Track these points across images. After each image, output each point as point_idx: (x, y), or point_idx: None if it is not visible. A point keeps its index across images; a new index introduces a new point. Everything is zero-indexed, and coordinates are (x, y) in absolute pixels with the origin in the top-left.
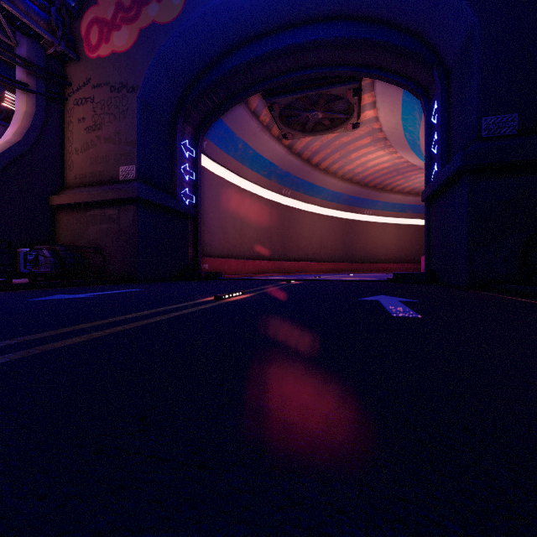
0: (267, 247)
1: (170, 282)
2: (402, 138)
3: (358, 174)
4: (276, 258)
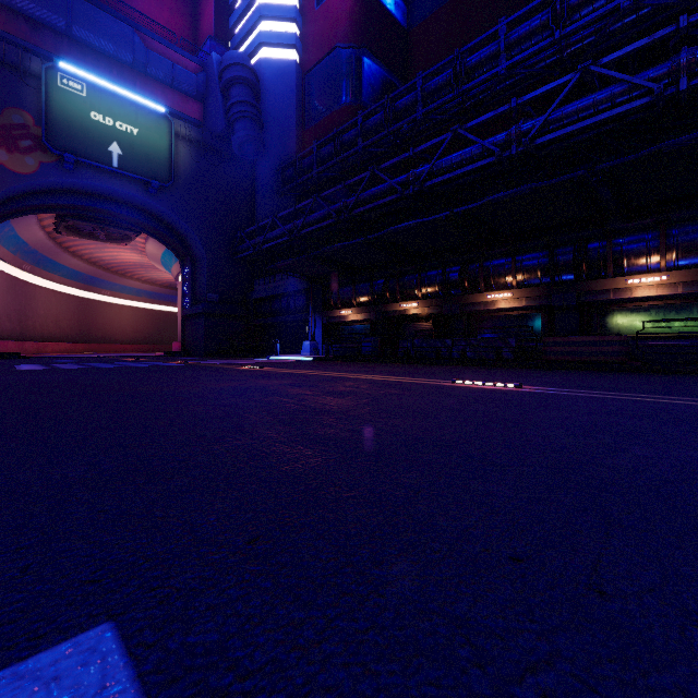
0: (7, 325)
1: (18, 359)
2: (159, 259)
3: (105, 261)
4: (15, 337)
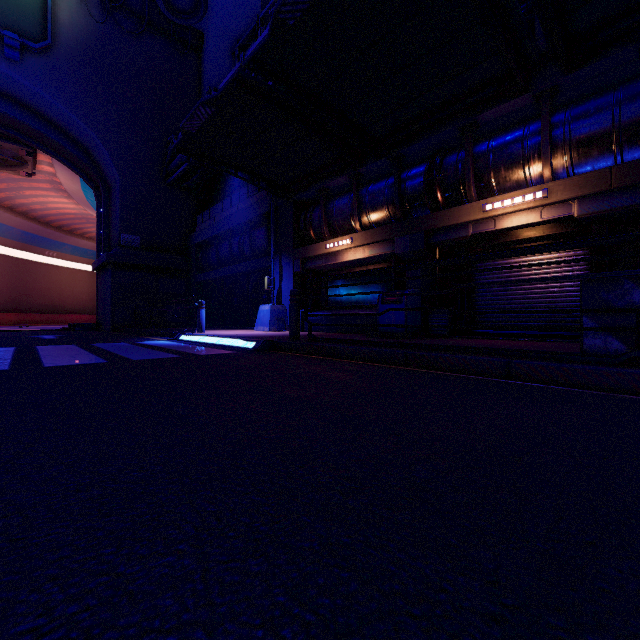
0: None
1: None
2: (85, 200)
3: (36, 211)
4: None
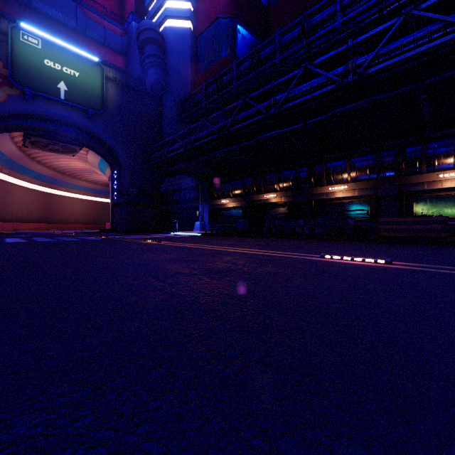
0: None
1: None
2: (97, 166)
3: (61, 167)
4: None
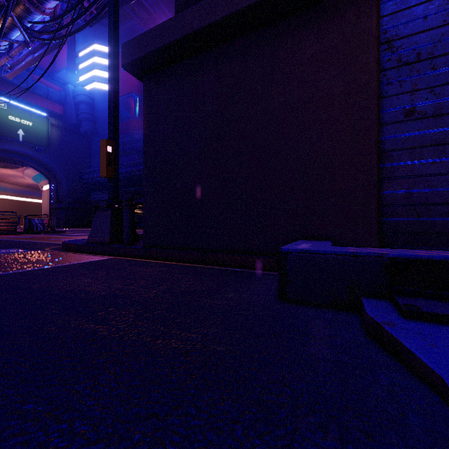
0: None
1: None
2: (31, 176)
3: None
4: None
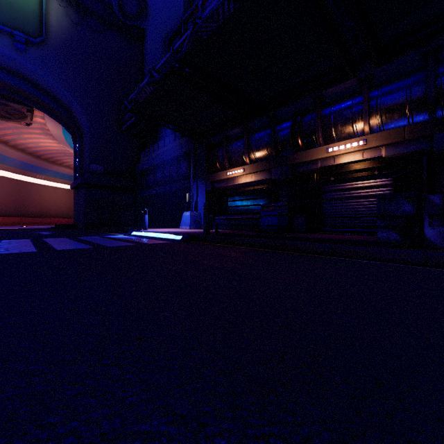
0: None
1: None
2: (65, 141)
3: (31, 148)
4: None
